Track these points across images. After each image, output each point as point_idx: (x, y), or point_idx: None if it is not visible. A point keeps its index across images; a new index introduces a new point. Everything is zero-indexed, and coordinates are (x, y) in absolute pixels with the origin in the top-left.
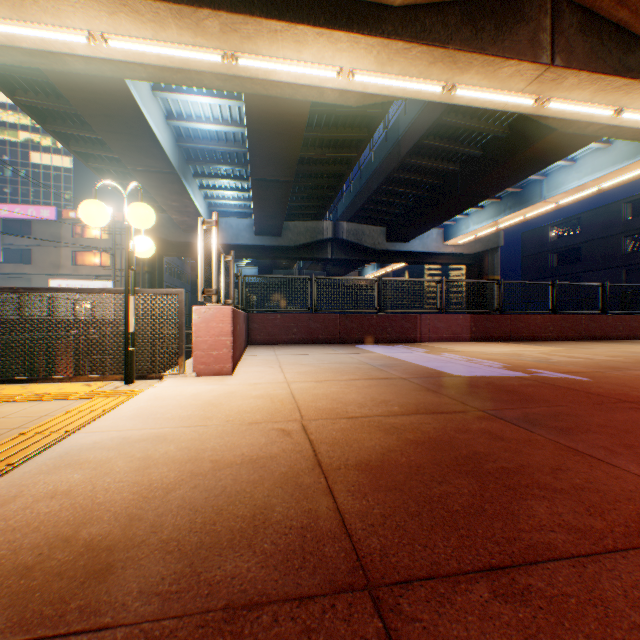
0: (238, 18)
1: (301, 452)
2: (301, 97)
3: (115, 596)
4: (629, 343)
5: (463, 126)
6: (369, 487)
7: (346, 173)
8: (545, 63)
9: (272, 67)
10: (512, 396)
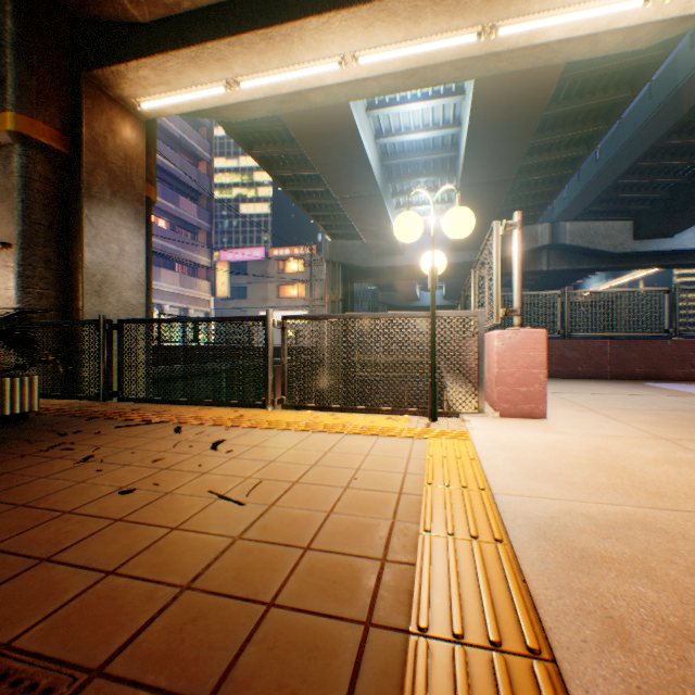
0: None
1: None
2: (560, 59)
3: None
4: None
5: None
6: None
7: (582, 156)
8: None
9: (542, 25)
10: None
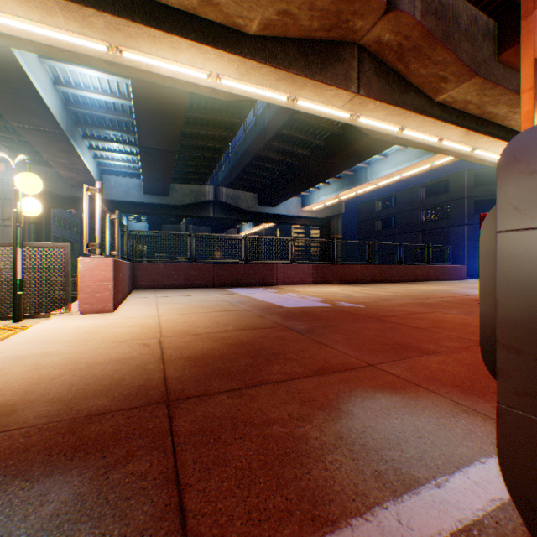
0: (122, 21)
1: (153, 354)
2: (180, 87)
3: (19, 419)
4: (412, 284)
5: (311, 123)
6: (189, 366)
7: (224, 148)
8: (354, 92)
9: (153, 63)
10: (310, 317)
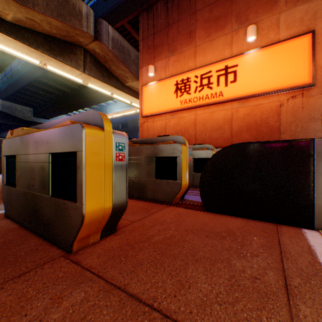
0: None
1: None
2: None
3: None
4: None
5: None
6: None
7: None
8: (82, 71)
9: None
10: None
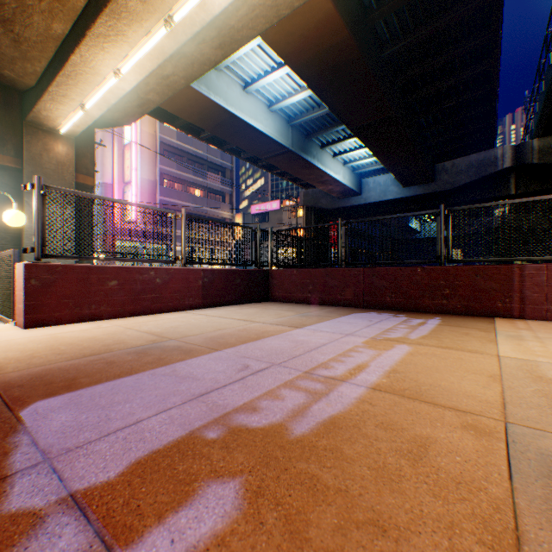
0: None
1: None
2: (286, 10)
3: None
4: None
5: None
6: None
7: (489, 70)
8: None
9: (195, 1)
10: None
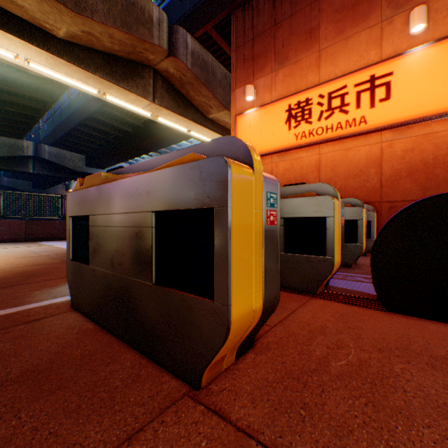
0: None
1: None
2: None
3: None
4: None
5: None
6: None
7: (44, 110)
8: (151, 101)
9: None
10: None
